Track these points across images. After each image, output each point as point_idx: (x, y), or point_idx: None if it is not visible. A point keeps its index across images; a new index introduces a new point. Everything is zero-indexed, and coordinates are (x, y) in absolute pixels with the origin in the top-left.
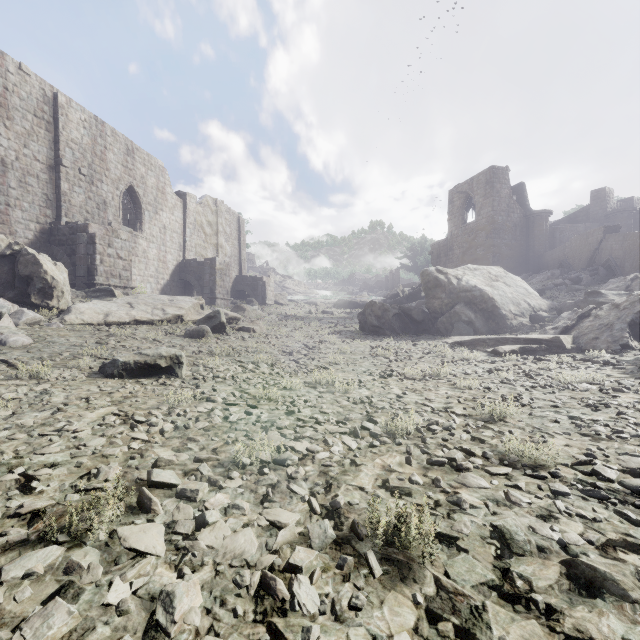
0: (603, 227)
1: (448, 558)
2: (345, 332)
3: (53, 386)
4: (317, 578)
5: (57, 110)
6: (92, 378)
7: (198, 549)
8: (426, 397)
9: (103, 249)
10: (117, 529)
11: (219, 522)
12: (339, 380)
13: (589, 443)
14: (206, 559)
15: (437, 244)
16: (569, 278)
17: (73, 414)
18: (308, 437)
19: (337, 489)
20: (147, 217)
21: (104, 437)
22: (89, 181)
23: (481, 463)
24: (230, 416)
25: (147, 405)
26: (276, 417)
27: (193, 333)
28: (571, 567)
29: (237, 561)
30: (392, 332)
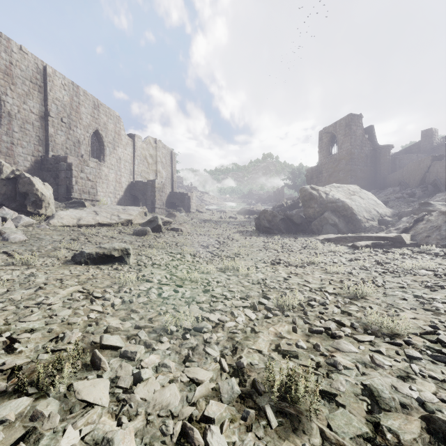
0: (431, 156)
1: (329, 412)
2: (246, 231)
3: (38, 270)
4: (226, 428)
5: (46, 78)
6: (66, 264)
7: (134, 401)
8: (305, 279)
9: (77, 174)
10: (73, 384)
11: (151, 378)
12: (242, 266)
13: (432, 317)
14: (140, 409)
15: (310, 169)
16: (406, 193)
17: (50, 291)
18: (219, 310)
19: (241, 352)
20: (108, 151)
21: (71, 309)
22: (68, 127)
23: (350, 332)
24: (162, 293)
25: (103, 285)
26: (196, 294)
27: (139, 232)
28: (430, 422)
29: (164, 412)
30: (279, 231)
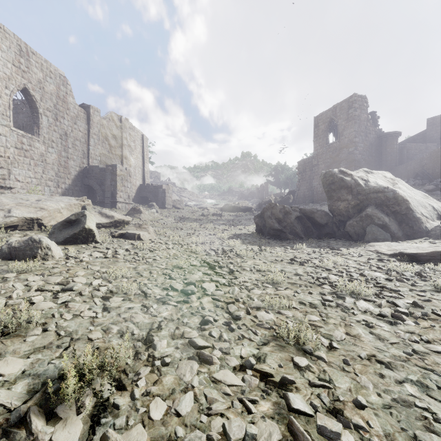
0: None
1: None
2: (244, 236)
3: None
4: None
5: None
6: None
7: None
8: None
9: None
10: None
11: None
12: None
13: None
14: None
15: (303, 161)
16: None
17: None
18: None
19: None
20: (45, 122)
21: None
22: None
23: None
24: None
25: None
26: None
27: (15, 250)
28: None
29: None
30: (294, 236)
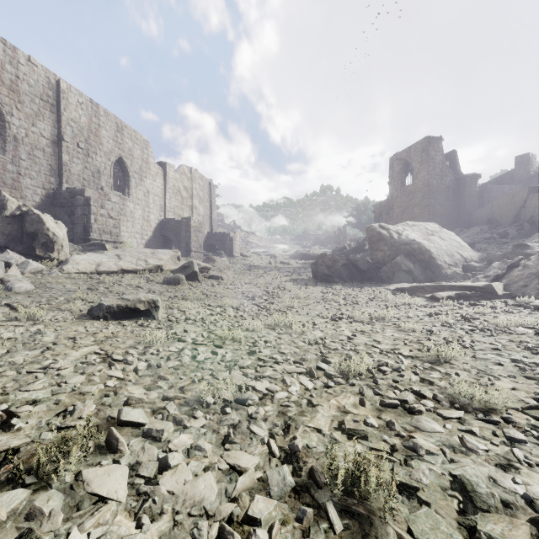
0: (528, 188)
1: (410, 512)
2: (300, 280)
3: (46, 327)
4: (276, 533)
5: (59, 94)
6: (81, 320)
7: (159, 495)
8: (374, 339)
9: (97, 210)
10: (82, 472)
11: (181, 465)
12: (295, 322)
13: (535, 387)
14: (166, 506)
15: (379, 204)
16: (497, 233)
17: (60, 353)
18: (268, 376)
19: (295, 430)
20: (134, 183)
21: (84, 375)
22: (86, 153)
23: (432, 406)
24: (198, 356)
25: (125, 344)
26: (239, 357)
27: (170, 280)
28: None
29: (196, 509)
30: (341, 280)
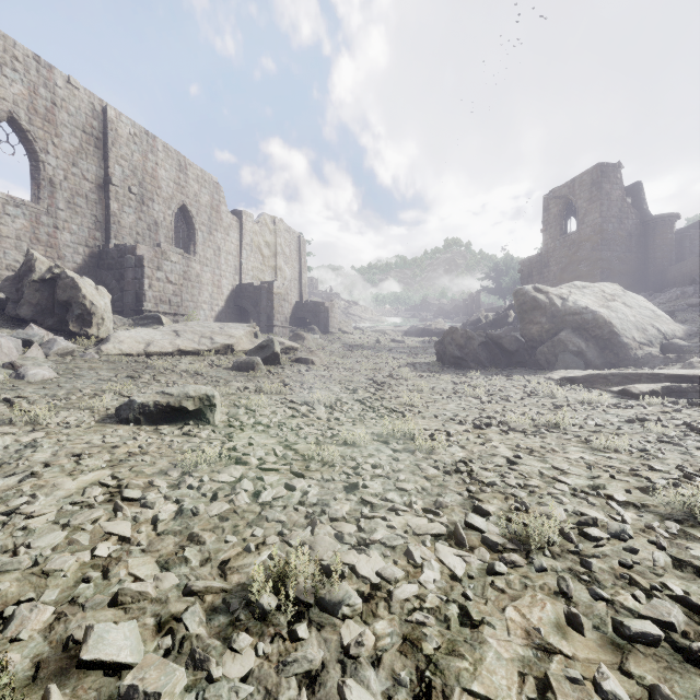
0: None
1: None
2: (420, 364)
3: (47, 435)
4: None
5: (106, 125)
6: (102, 424)
7: None
8: (554, 465)
9: (152, 273)
10: None
11: None
12: (420, 432)
13: None
14: None
15: (528, 260)
16: None
17: (47, 482)
18: (379, 542)
19: None
20: (201, 238)
21: (67, 528)
22: (140, 200)
23: None
24: (262, 493)
25: (154, 468)
26: (330, 495)
27: (241, 365)
28: None
29: None
30: (478, 365)
